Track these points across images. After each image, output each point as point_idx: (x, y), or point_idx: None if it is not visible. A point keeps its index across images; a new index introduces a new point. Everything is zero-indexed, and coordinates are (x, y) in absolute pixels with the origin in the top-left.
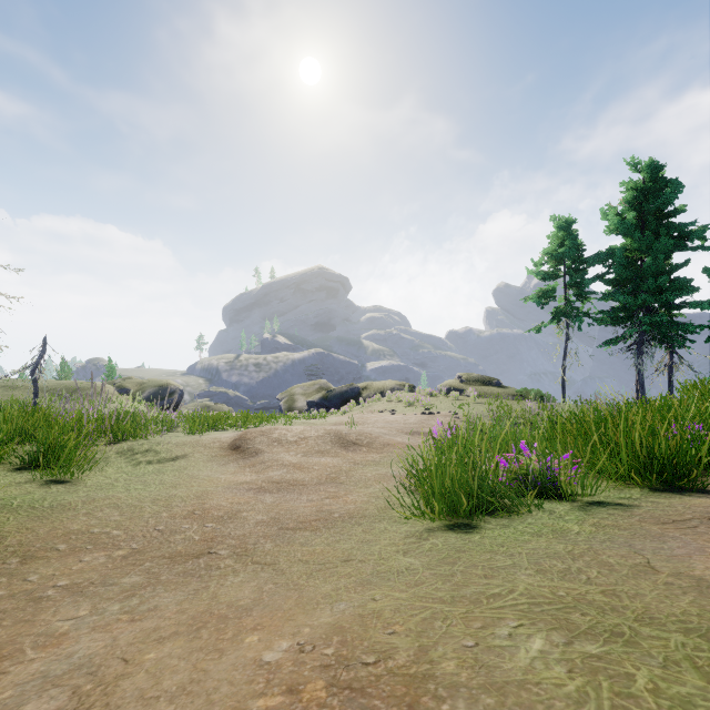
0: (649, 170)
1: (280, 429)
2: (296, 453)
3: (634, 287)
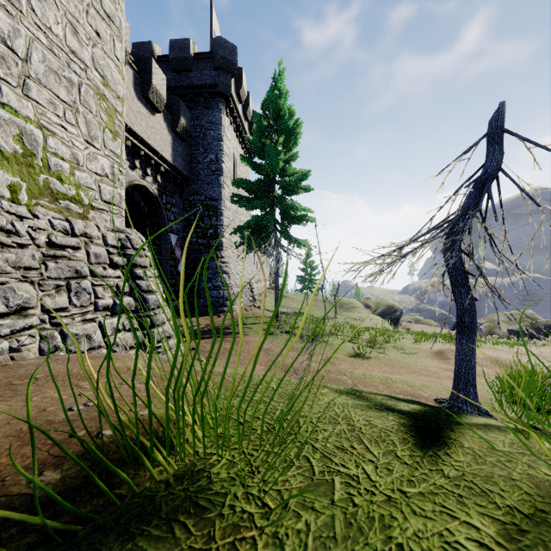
0: None
1: None
2: None
3: None
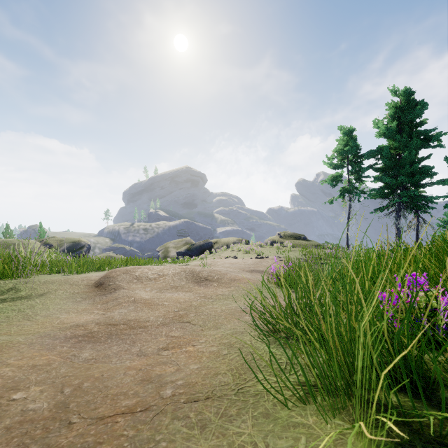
0: (405, 94)
1: (142, 268)
2: (152, 288)
3: (395, 172)
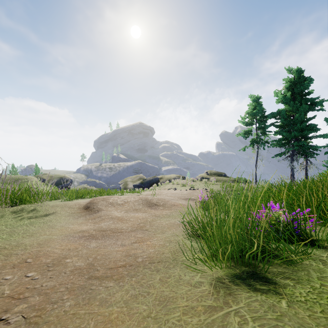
0: (297, 72)
1: (113, 197)
2: (121, 210)
3: (290, 128)
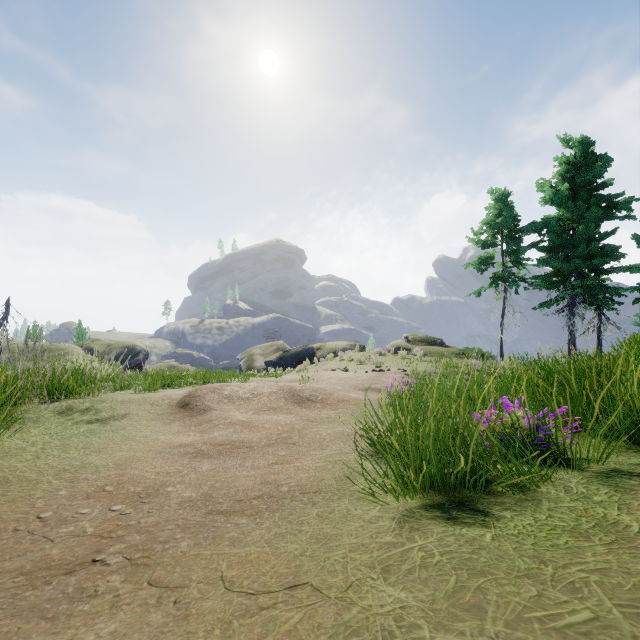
0: (581, 145)
1: (232, 386)
2: (247, 410)
3: (567, 254)
